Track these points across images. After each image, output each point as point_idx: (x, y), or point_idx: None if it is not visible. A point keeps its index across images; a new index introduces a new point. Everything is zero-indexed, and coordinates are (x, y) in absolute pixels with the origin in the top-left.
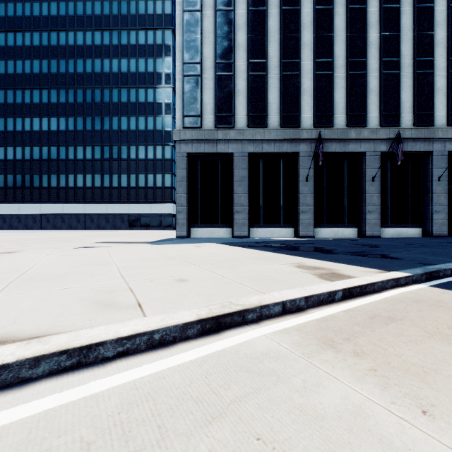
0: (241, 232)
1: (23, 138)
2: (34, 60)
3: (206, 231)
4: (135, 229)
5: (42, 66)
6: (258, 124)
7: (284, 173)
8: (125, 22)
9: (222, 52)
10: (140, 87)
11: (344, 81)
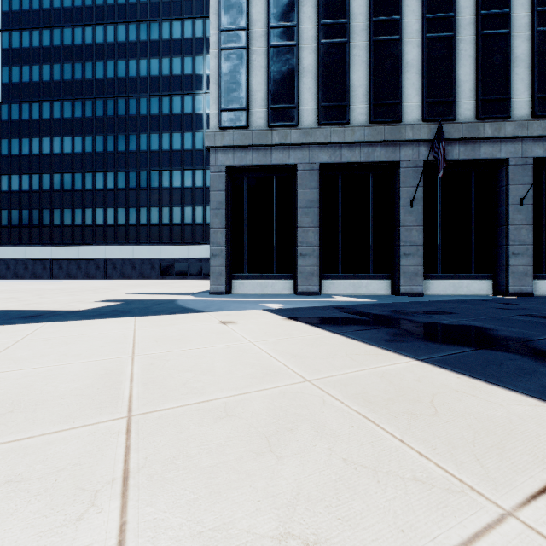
0: (308, 285)
1: (31, 164)
2: (44, 65)
3: (255, 284)
4: (168, 278)
5: (54, 72)
6: (334, 119)
7: (374, 195)
8: (156, 12)
9: (279, 11)
10: (174, 95)
11: (472, 47)
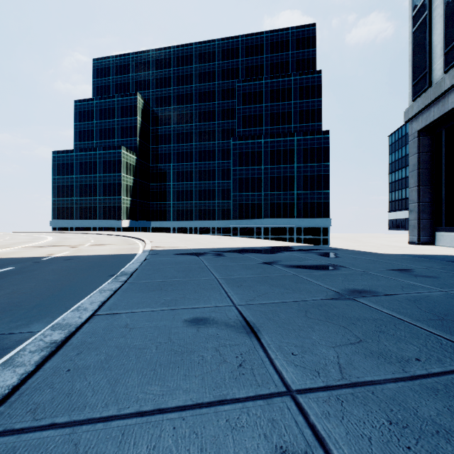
0: None
1: None
2: None
3: (452, 237)
4: None
5: None
6: None
7: None
8: None
9: None
10: None
11: None
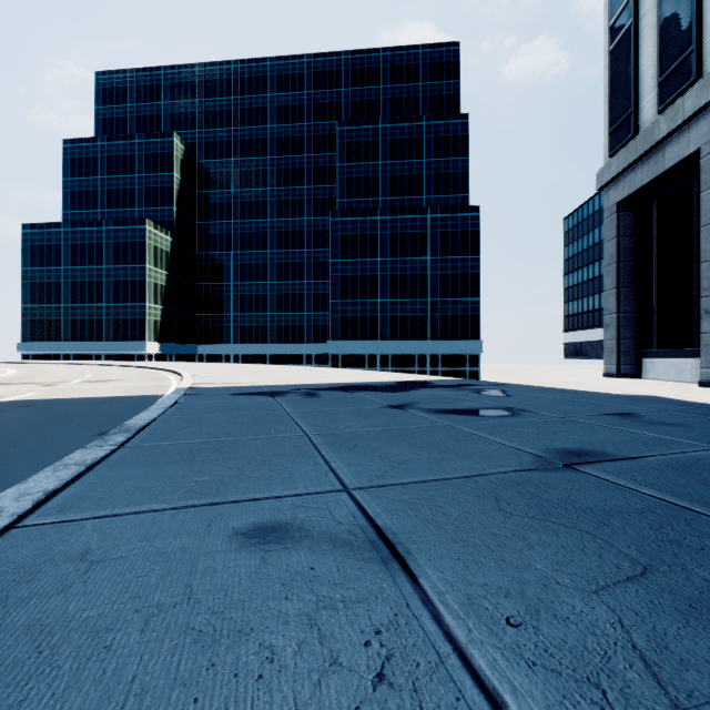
0: None
1: None
2: None
3: (668, 365)
4: None
5: None
6: None
7: None
8: None
9: None
10: None
11: None
